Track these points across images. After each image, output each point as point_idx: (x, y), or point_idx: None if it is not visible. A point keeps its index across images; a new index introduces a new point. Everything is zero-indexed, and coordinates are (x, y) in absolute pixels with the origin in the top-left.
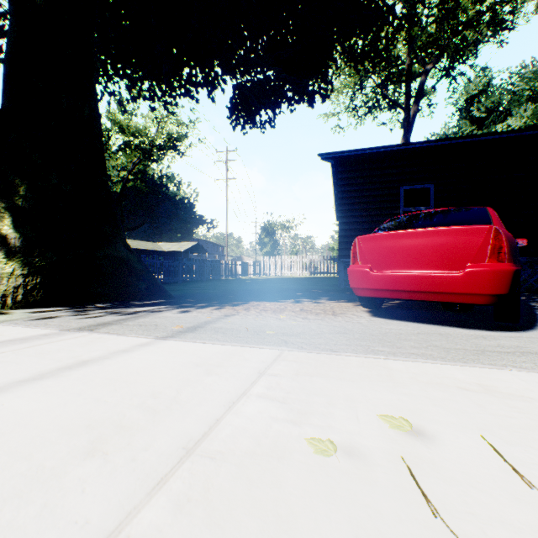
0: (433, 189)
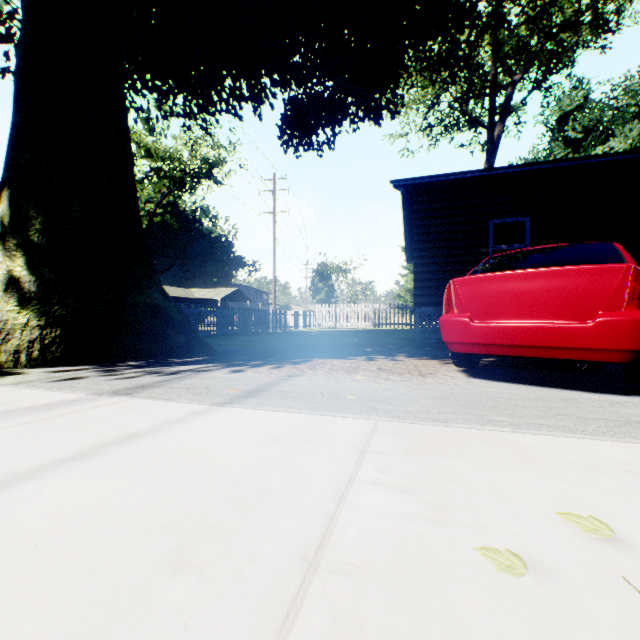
0: (529, 223)
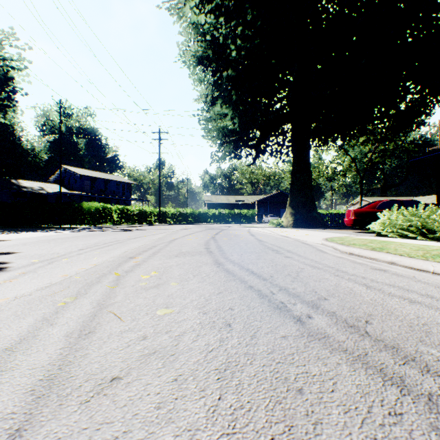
0: None
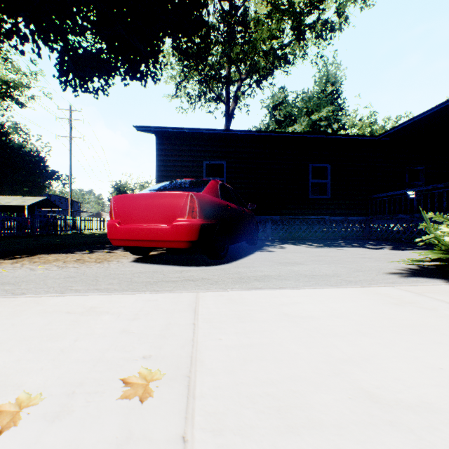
0: (225, 165)
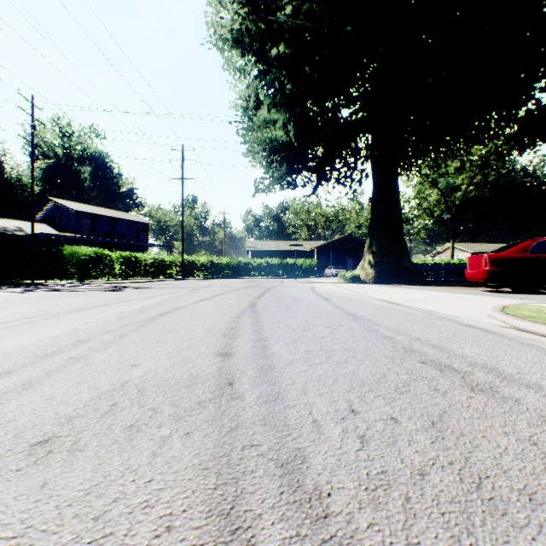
0: None
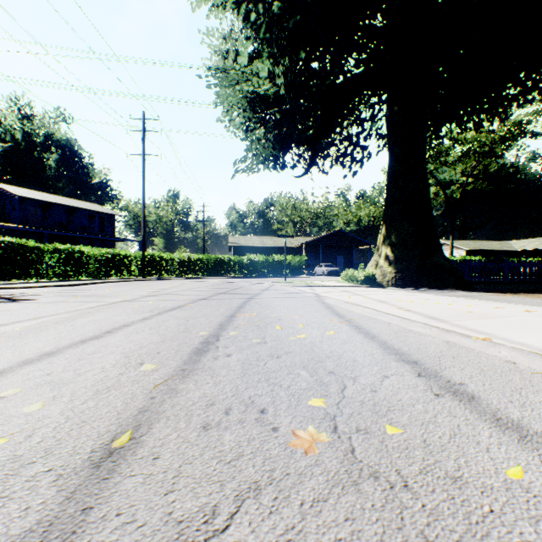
0: None
